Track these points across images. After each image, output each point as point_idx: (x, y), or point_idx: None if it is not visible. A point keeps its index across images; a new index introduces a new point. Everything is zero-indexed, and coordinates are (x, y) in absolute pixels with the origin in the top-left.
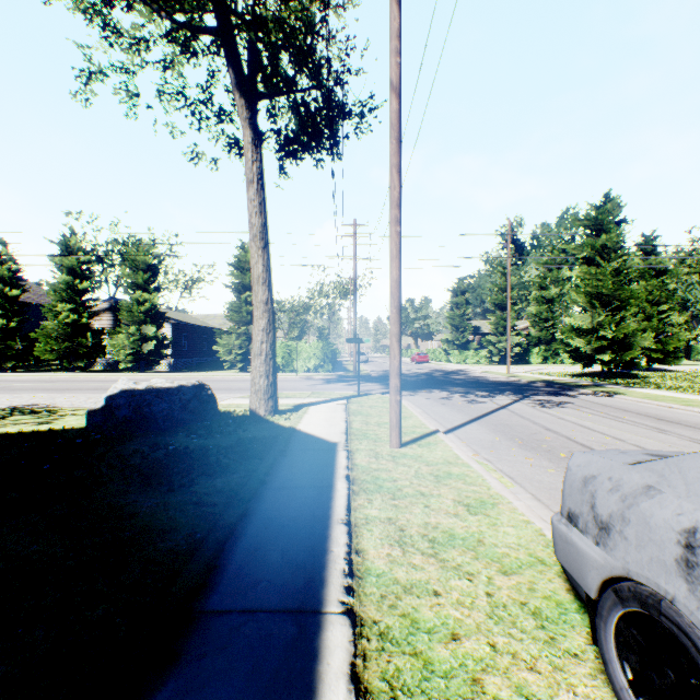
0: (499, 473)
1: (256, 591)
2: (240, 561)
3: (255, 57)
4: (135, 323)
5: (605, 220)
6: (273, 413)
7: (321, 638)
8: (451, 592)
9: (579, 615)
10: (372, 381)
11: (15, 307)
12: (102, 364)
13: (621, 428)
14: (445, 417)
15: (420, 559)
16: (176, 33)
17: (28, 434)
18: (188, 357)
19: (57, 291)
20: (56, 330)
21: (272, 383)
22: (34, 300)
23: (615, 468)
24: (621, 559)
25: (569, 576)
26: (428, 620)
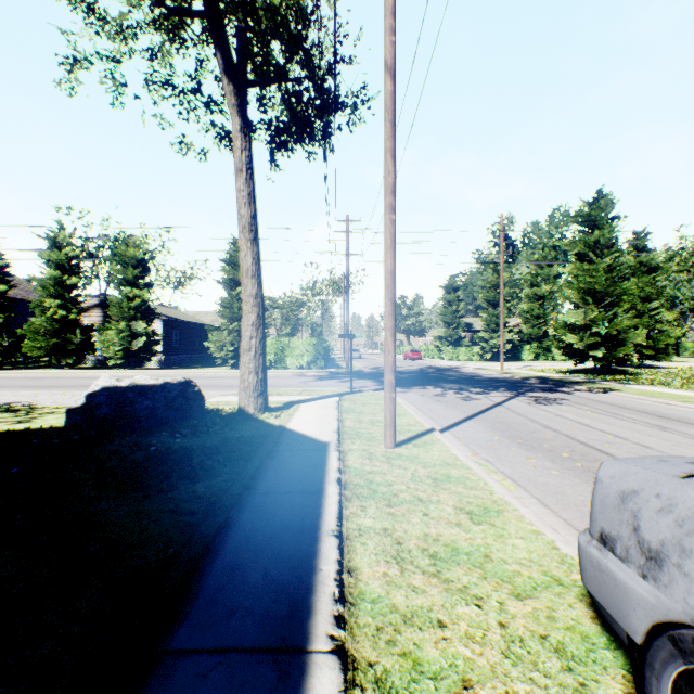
0: (500, 475)
1: (231, 623)
2: (214, 584)
3: (244, 43)
4: (124, 319)
5: (598, 216)
6: (263, 411)
7: (305, 687)
8: (458, 622)
9: (610, 652)
10: (365, 377)
11: (2, 303)
12: (91, 361)
13: (622, 425)
14: (440, 414)
15: (421, 579)
16: (164, 20)
17: (2, 434)
18: (180, 353)
19: (45, 287)
20: (44, 327)
21: (262, 380)
22: (23, 296)
23: (662, 482)
24: (682, 601)
25: (601, 610)
26: (433, 661)
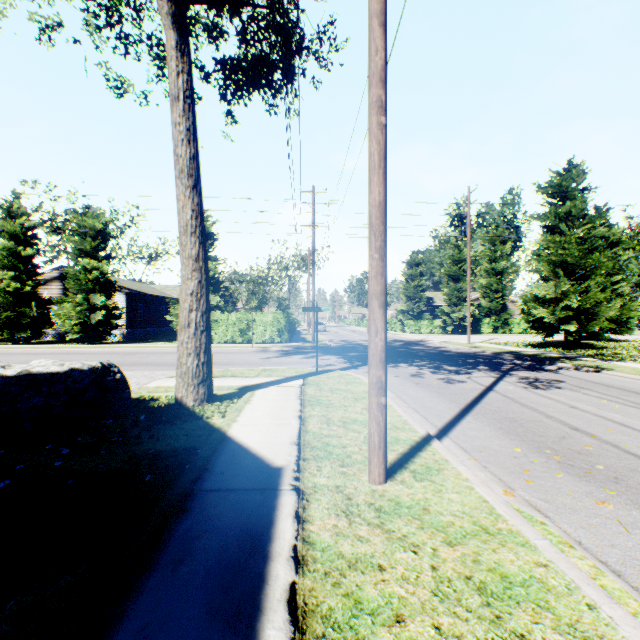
0: (583, 553)
1: None
2: None
3: None
4: (82, 291)
5: (568, 187)
6: (206, 403)
7: None
8: None
9: None
10: (331, 353)
11: None
12: (51, 335)
13: None
14: (427, 405)
15: None
16: None
17: None
18: (144, 327)
19: None
20: None
21: (205, 363)
22: None
23: None
24: None
25: None
26: None
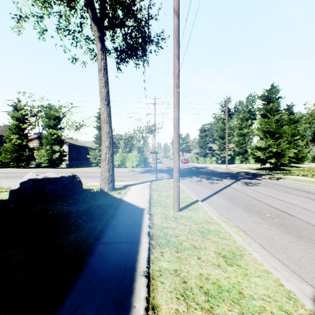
0: (236, 228)
1: None
2: None
3: (103, 7)
4: (49, 144)
5: (271, 97)
6: (112, 190)
7: None
8: None
9: None
10: (163, 172)
11: None
12: (34, 164)
13: (291, 197)
14: (200, 191)
15: None
16: None
17: None
18: (76, 160)
19: (11, 129)
20: (10, 148)
21: (112, 174)
22: (2, 133)
23: None
24: None
25: None
26: None
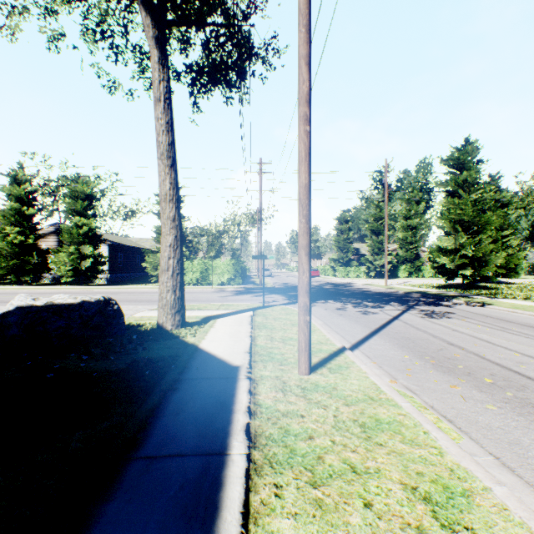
0: (432, 412)
1: None
2: None
3: None
4: (74, 243)
5: (465, 160)
6: (181, 327)
7: None
8: None
9: None
10: (275, 292)
11: None
12: (48, 278)
13: (520, 341)
14: (346, 329)
15: None
16: None
17: None
18: (123, 272)
19: (6, 216)
20: (5, 250)
21: (179, 297)
22: None
23: None
24: None
25: None
26: None
